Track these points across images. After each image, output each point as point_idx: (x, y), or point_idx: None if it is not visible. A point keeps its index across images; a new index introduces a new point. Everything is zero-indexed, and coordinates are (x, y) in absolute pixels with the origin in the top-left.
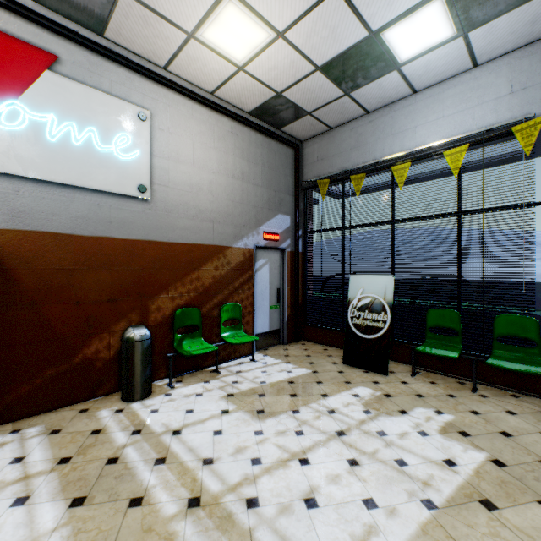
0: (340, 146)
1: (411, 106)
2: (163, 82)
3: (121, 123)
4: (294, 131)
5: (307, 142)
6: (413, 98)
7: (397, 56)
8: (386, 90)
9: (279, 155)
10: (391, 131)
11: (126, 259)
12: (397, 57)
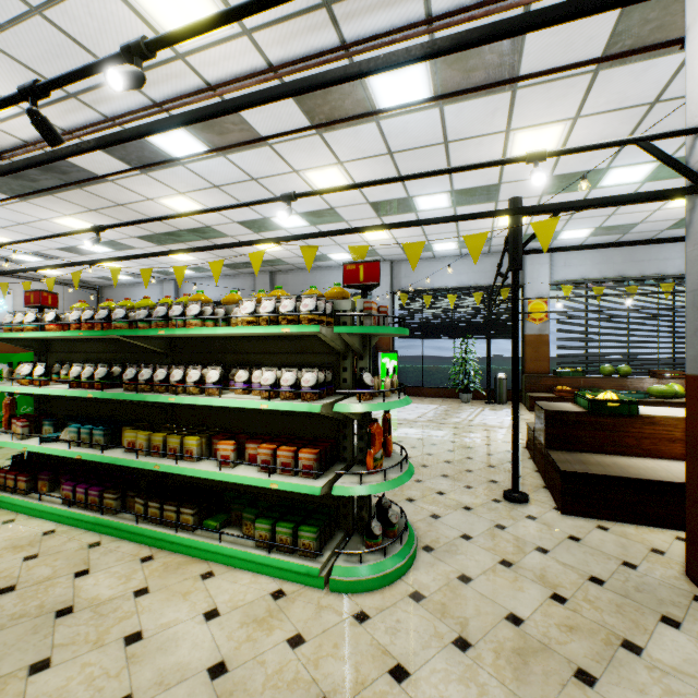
0: (118, 294)
1: (139, 287)
2: (19, 278)
3: (1, 297)
4: (95, 284)
5: (105, 287)
6: (140, 285)
7: (120, 279)
8: (127, 282)
9: (86, 295)
10: (134, 294)
11: (2, 345)
12: (120, 279)
